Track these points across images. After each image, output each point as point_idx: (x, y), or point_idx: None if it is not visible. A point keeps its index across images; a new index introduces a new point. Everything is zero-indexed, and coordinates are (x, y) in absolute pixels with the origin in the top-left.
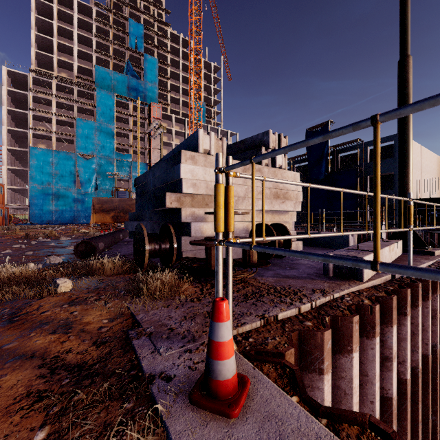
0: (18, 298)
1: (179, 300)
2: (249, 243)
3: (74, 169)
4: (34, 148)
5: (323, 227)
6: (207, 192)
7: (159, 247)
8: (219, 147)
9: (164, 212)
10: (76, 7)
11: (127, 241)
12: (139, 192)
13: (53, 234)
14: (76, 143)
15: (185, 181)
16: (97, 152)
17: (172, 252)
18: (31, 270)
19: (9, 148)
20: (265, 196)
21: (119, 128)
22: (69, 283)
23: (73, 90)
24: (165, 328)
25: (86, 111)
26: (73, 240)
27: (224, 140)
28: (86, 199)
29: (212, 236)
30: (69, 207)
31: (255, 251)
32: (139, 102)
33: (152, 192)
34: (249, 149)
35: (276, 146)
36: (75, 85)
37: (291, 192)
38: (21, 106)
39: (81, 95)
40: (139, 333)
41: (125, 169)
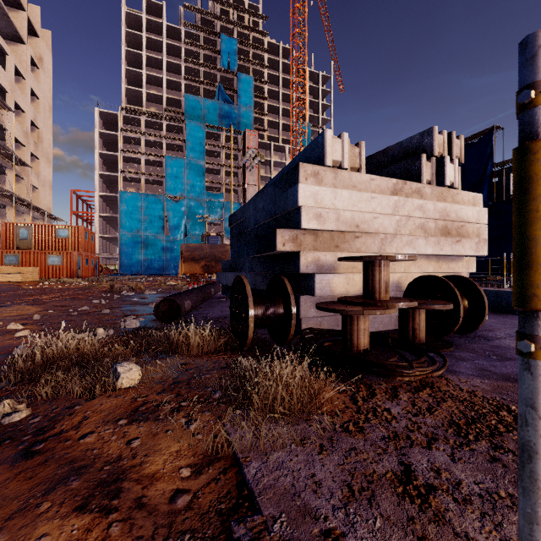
0: (59, 396)
1: (319, 426)
2: (418, 309)
3: (163, 213)
4: (124, 193)
5: (510, 281)
6: (338, 227)
7: (269, 312)
8: (355, 157)
9: (272, 259)
10: (165, 32)
11: (220, 297)
12: (235, 233)
13: (138, 287)
14: (165, 184)
15: (306, 210)
16: (186, 193)
17: (288, 321)
18: (99, 338)
19: (101, 194)
20: (428, 232)
21: (210, 164)
22: (135, 372)
23: (162, 125)
24: (315, 530)
25: (175, 147)
26: (158, 294)
27: (363, 146)
28: (175, 246)
29: (348, 296)
30: (158, 256)
31: (423, 322)
32: (232, 130)
33: (253, 232)
34: (396, 162)
35: (443, 151)
36: (164, 119)
37: (468, 225)
38: (112, 148)
39: (170, 130)
40: (257, 538)
41: (216, 211)
